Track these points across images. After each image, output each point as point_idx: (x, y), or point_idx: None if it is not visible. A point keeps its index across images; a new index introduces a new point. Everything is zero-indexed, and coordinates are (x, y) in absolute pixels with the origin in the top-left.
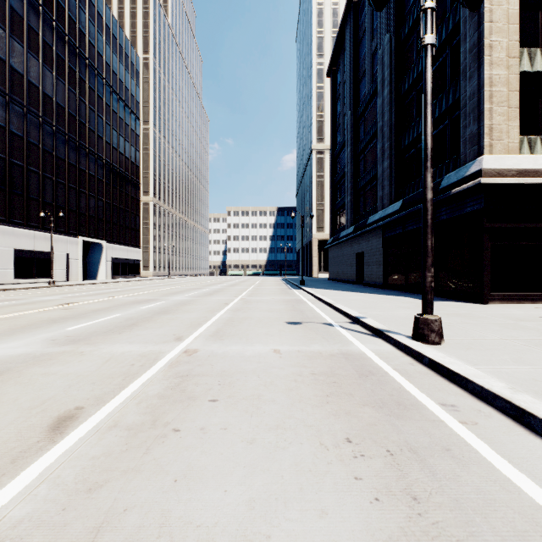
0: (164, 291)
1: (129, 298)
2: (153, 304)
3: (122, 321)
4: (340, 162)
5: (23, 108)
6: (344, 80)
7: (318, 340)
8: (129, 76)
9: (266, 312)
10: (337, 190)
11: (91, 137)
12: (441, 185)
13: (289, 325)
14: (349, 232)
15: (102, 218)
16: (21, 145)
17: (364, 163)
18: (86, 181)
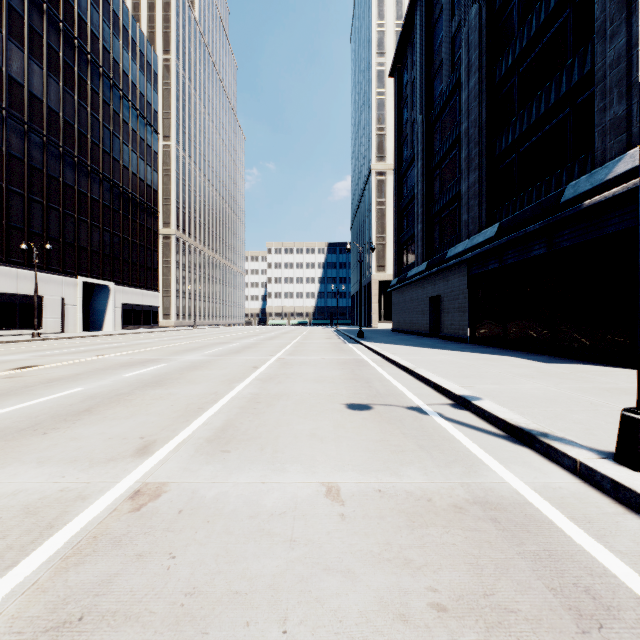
0: (177, 347)
1: (122, 358)
2: (149, 368)
3: (74, 402)
4: (406, 182)
5: (1, 111)
6: (412, 79)
7: (411, 455)
8: (145, 79)
9: (312, 384)
10: (403, 218)
11: (95, 152)
12: (564, 197)
13: (351, 412)
14: (420, 270)
15: (108, 254)
16: None
17: (440, 181)
18: (88, 207)
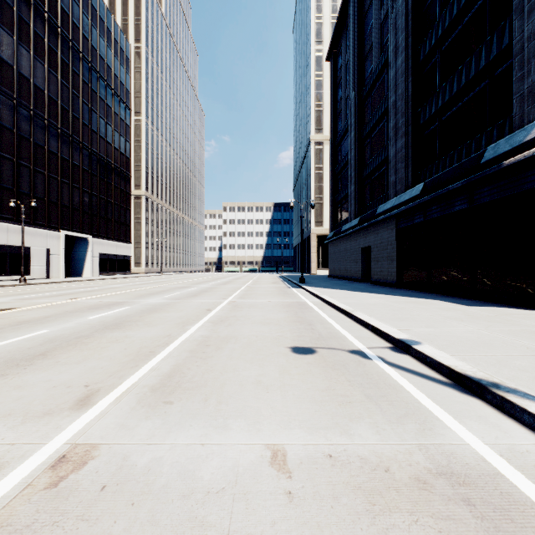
0: (143, 291)
1: (92, 301)
2: (113, 310)
3: (34, 345)
4: (341, 150)
5: None
6: (346, 61)
7: (359, 407)
8: (119, 63)
9: (259, 326)
10: (338, 180)
11: (75, 124)
12: (484, 158)
13: (295, 356)
14: (353, 224)
15: (87, 212)
16: None
17: (371, 148)
18: (70, 171)
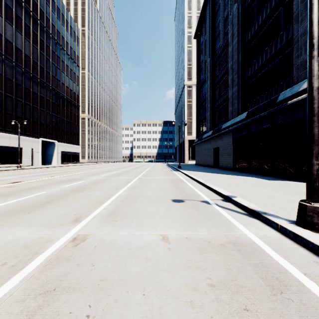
0: (89, 173)
1: (62, 178)
2: (76, 183)
3: (41, 198)
4: (202, 91)
5: (2, 56)
6: (205, 40)
7: (202, 222)
8: (72, 40)
9: (155, 190)
10: (200, 109)
11: (48, 76)
12: (278, 99)
13: (174, 203)
14: (209, 134)
15: (54, 127)
16: (1, 79)
17: (219, 91)
18: (44, 103)
